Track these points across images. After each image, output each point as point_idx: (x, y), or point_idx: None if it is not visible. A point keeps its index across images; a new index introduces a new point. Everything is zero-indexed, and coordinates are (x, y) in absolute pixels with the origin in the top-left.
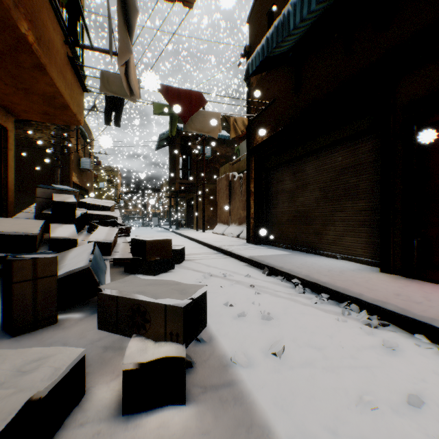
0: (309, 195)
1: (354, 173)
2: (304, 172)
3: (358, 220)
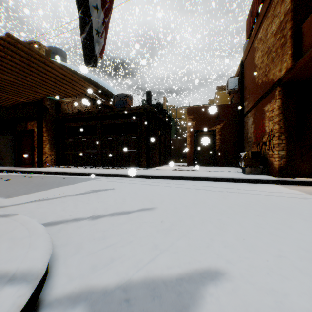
0: (1, 146)
1: (13, 142)
2: (0, 138)
3: (14, 155)
